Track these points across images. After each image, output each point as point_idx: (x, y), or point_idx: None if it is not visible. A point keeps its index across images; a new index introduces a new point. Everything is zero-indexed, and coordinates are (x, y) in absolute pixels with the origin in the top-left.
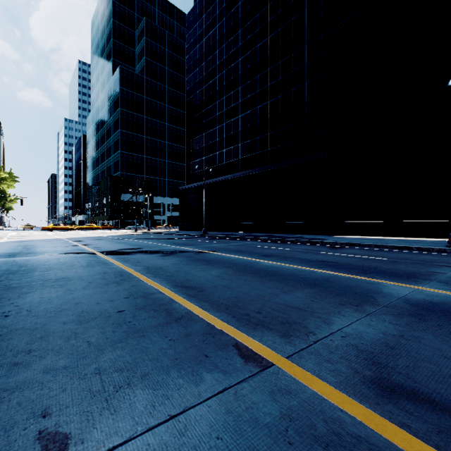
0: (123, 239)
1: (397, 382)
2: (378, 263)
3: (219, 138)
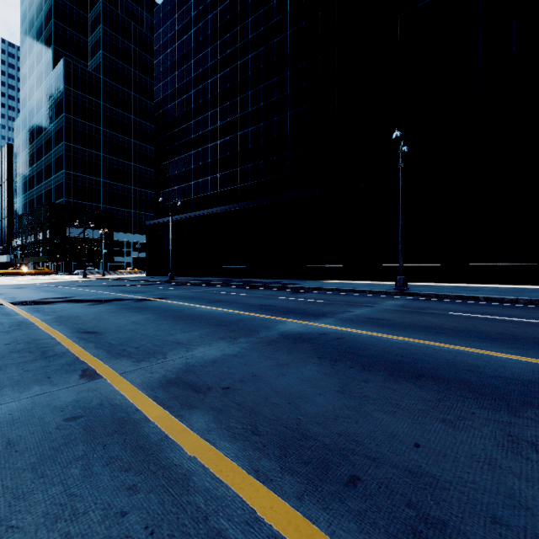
0: (57, 287)
1: (185, 379)
2: (312, 306)
3: (194, 165)
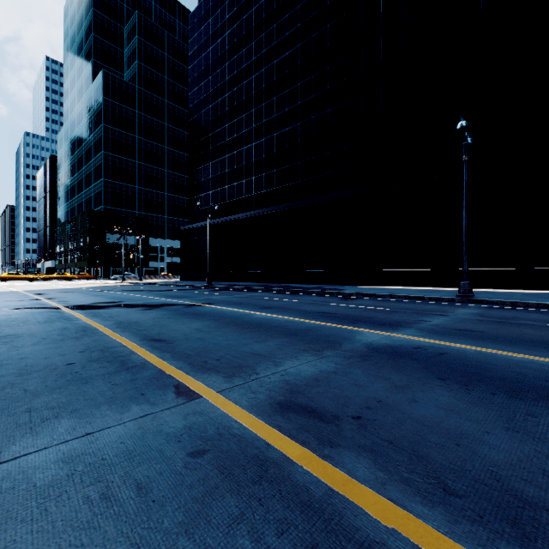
0: (102, 292)
1: (298, 403)
2: (376, 314)
3: (229, 169)
